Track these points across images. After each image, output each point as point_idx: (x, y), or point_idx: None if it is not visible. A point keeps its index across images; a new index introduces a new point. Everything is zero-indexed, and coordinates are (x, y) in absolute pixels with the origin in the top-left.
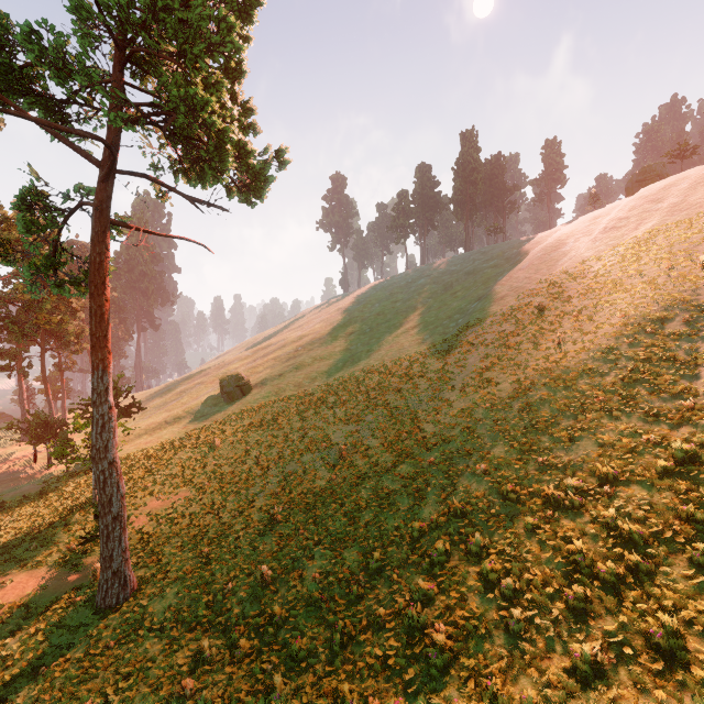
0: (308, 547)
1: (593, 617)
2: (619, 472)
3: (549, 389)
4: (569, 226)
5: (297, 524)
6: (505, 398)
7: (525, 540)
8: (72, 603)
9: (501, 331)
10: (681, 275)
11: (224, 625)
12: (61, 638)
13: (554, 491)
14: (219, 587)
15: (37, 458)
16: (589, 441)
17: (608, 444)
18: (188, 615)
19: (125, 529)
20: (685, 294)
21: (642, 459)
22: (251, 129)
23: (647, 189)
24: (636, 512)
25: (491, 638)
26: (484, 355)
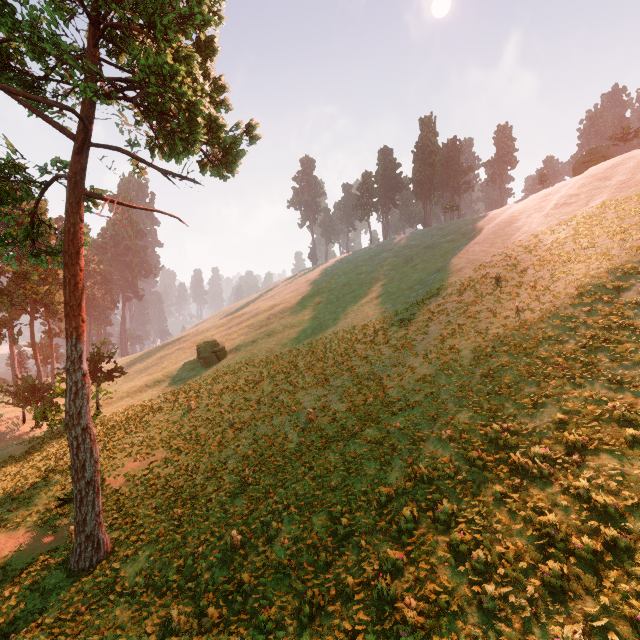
0: (277, 511)
1: (571, 597)
2: (587, 440)
3: (510, 356)
4: (521, 203)
5: (267, 487)
6: (467, 365)
7: (494, 509)
8: (46, 565)
9: (460, 300)
10: (634, 247)
11: (194, 591)
12: (33, 602)
13: (521, 458)
14: (190, 551)
15: (26, 419)
16: (553, 408)
17: (573, 412)
18: (159, 580)
19: (99, 493)
20: (639, 264)
21: (610, 427)
22: (223, 105)
23: (595, 168)
24: (608, 482)
25: (464, 616)
26: (445, 323)
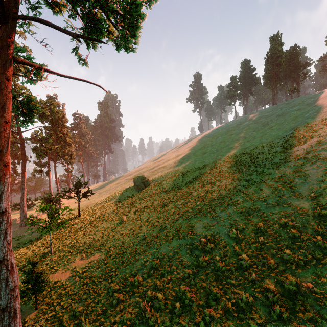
0: None
1: None
2: None
3: None
4: None
5: None
6: None
7: None
8: None
9: None
10: None
11: None
12: None
13: None
14: None
15: None
16: None
17: None
18: None
19: (16, 316)
20: None
21: None
22: None
23: None
24: None
25: None
26: (326, 167)
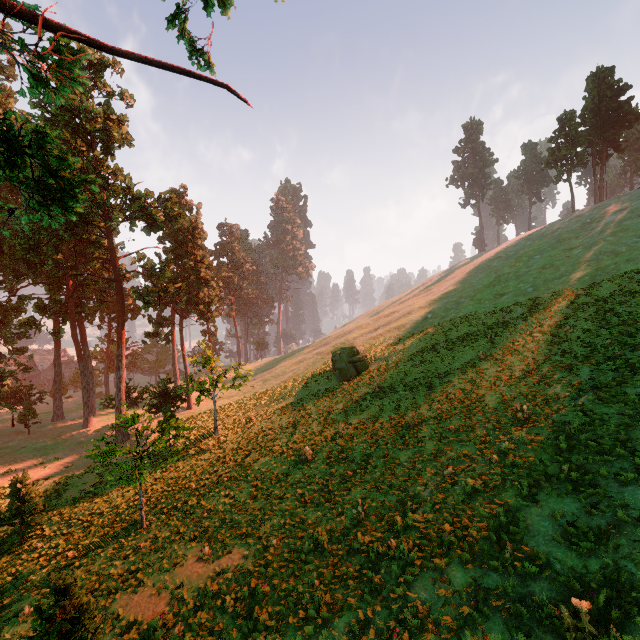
0: None
1: None
2: None
3: None
4: None
5: None
6: None
7: None
8: None
9: None
10: None
11: None
12: None
13: None
14: None
15: None
16: None
17: None
18: None
19: None
20: None
21: None
22: None
23: None
24: None
25: None
26: None
